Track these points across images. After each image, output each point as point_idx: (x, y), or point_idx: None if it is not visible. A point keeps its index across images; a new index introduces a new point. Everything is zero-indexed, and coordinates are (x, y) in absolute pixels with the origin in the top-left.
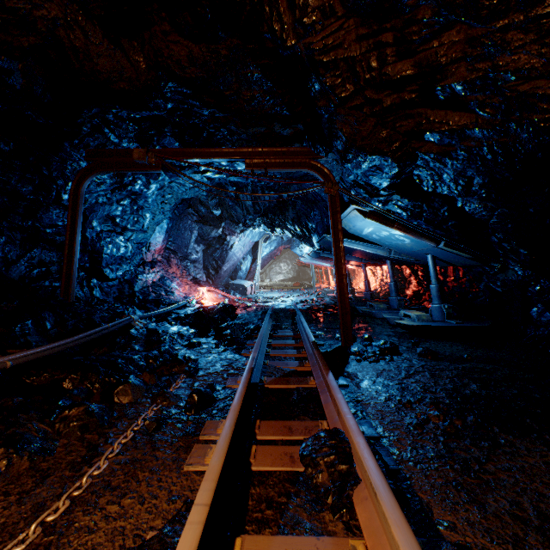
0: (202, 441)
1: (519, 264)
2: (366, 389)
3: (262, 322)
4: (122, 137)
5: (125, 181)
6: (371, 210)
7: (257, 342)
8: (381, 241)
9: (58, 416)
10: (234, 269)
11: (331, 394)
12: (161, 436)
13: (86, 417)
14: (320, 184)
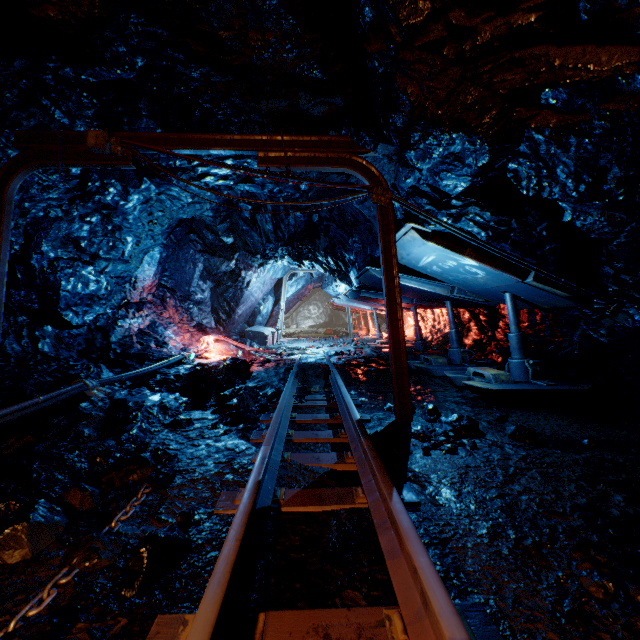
0: None
1: (639, 305)
2: (451, 511)
3: (284, 384)
4: (73, 115)
5: (90, 188)
6: (435, 231)
7: (272, 423)
8: (444, 274)
9: None
10: (251, 313)
11: (401, 541)
12: None
13: None
14: (366, 189)
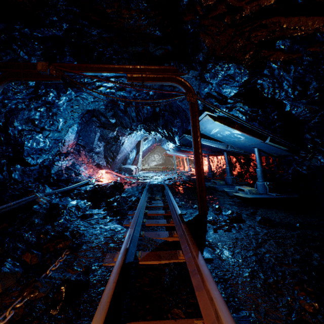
0: None
1: (323, 154)
2: (229, 263)
3: (141, 195)
4: (30, 54)
5: (40, 93)
6: (219, 116)
7: (135, 216)
8: (223, 138)
9: None
10: (124, 158)
11: (203, 281)
12: None
13: None
14: (184, 94)
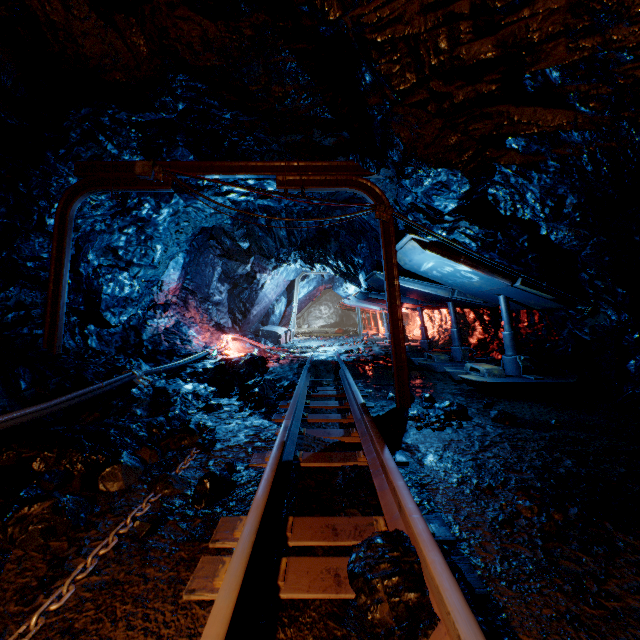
0: (212, 550)
1: (614, 306)
2: (432, 468)
3: (298, 378)
4: (122, 146)
5: (129, 204)
6: (432, 241)
7: (291, 405)
8: (443, 278)
9: (12, 515)
10: (265, 313)
11: (388, 478)
12: (156, 543)
13: (52, 516)
14: (371, 207)
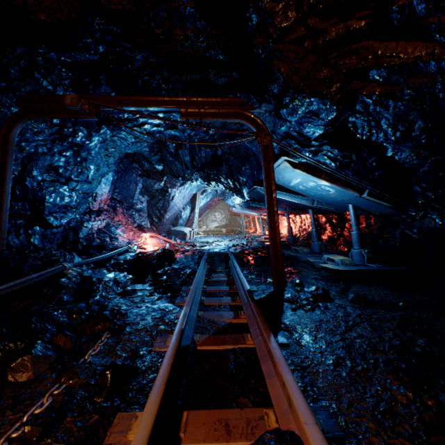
0: None
1: (438, 212)
2: (309, 349)
3: (198, 266)
4: (55, 83)
5: (66, 132)
6: (301, 162)
7: (191, 292)
8: (307, 191)
9: None
10: (175, 217)
11: (275, 366)
12: None
13: None
14: (254, 134)
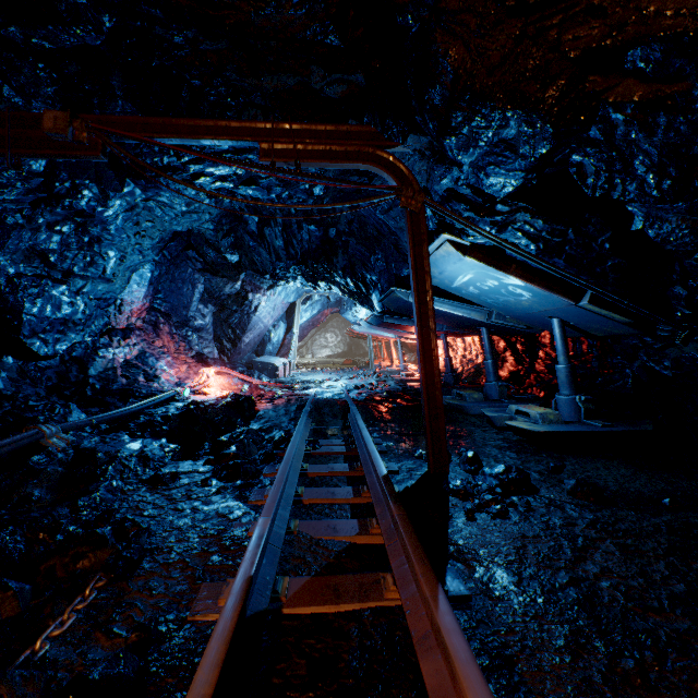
0: None
1: None
2: (513, 609)
3: (295, 425)
4: (28, 92)
5: (58, 189)
6: (474, 243)
7: (276, 482)
8: (482, 296)
9: None
10: (260, 341)
11: (455, 679)
12: None
13: None
14: (394, 190)
